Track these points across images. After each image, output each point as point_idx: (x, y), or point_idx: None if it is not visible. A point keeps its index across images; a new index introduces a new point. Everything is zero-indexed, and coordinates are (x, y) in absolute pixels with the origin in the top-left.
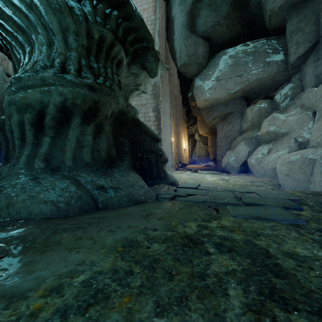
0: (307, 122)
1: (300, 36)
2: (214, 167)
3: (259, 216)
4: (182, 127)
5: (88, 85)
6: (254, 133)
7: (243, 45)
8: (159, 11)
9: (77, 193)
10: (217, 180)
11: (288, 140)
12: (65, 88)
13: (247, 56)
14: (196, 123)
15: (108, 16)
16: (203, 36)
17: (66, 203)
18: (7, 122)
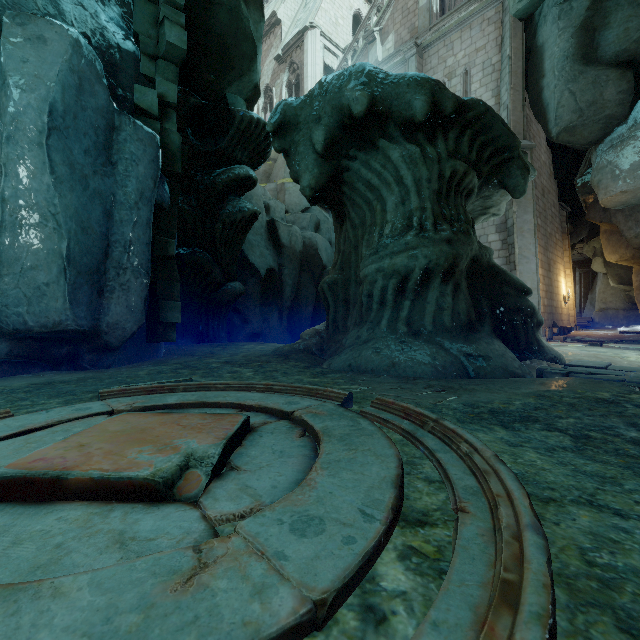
0: None
1: None
2: None
3: None
4: (559, 249)
5: (446, 239)
6: None
7: None
8: (510, 44)
9: (448, 359)
10: None
11: None
12: (428, 250)
13: None
14: (596, 236)
15: (459, 140)
16: (616, 63)
17: (443, 367)
18: (367, 287)
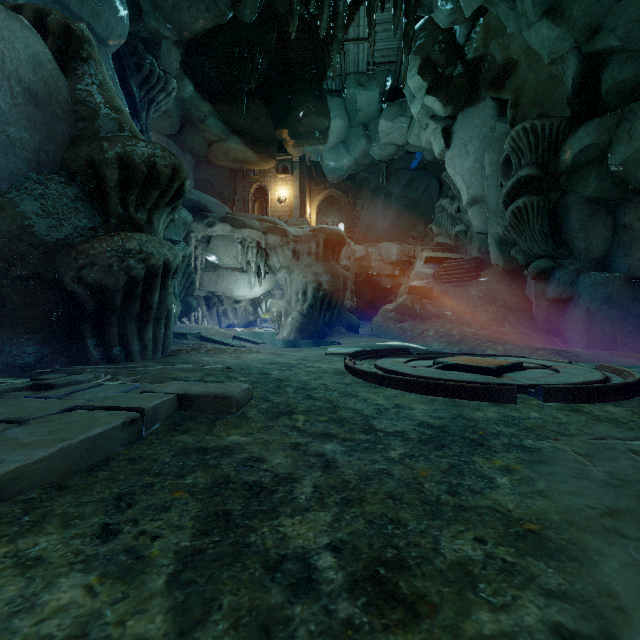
0: None
1: None
2: None
3: None
4: None
5: None
6: None
7: None
8: None
9: None
10: None
11: None
12: None
13: None
14: None
15: None
16: None
17: None
18: None
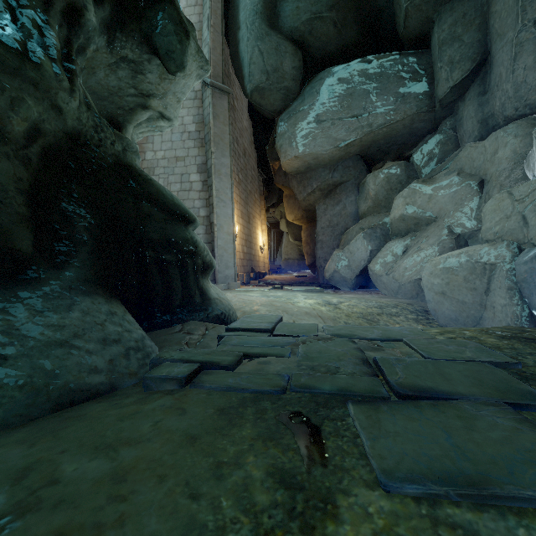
0: (470, 198)
1: (456, 51)
2: (312, 279)
3: (478, 480)
4: (258, 207)
5: None
6: (380, 219)
7: (361, 60)
8: None
9: None
10: (317, 306)
11: (437, 231)
12: None
13: (369, 81)
14: (282, 202)
15: None
16: (291, 39)
17: None
18: None
